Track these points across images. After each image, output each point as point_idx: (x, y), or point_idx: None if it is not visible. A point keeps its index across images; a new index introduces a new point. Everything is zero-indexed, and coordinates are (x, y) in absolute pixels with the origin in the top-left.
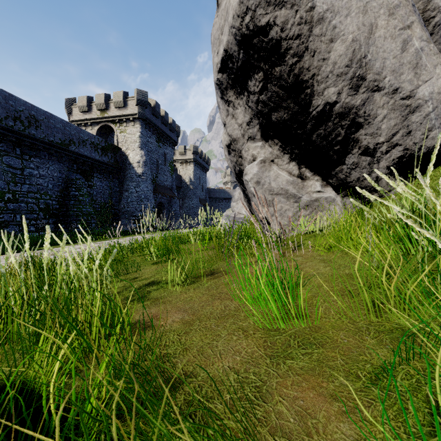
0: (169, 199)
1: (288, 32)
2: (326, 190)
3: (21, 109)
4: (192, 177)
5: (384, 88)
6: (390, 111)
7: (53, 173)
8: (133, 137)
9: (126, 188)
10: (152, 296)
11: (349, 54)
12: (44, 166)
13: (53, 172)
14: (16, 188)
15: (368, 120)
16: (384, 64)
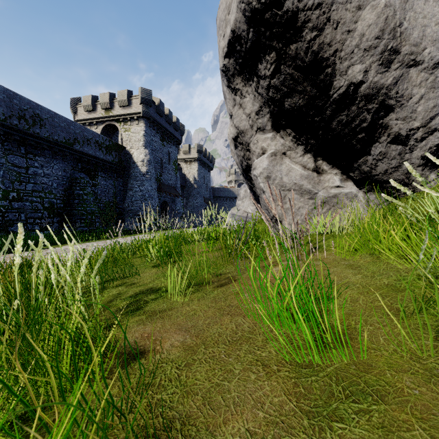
0: (173, 198)
1: (306, 1)
2: (347, 185)
3: (25, 108)
4: (196, 176)
5: (423, 62)
6: (429, 90)
7: (57, 172)
8: (137, 136)
9: (130, 187)
10: (149, 308)
11: (381, 22)
12: (48, 165)
13: (57, 171)
14: (21, 187)
15: (400, 101)
16: (424, 32)
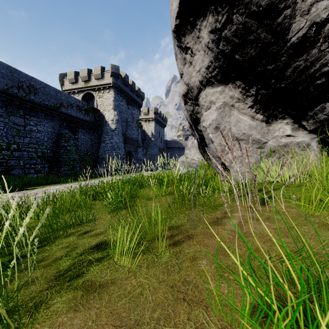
0: (135, 148)
1: None
2: (298, 134)
3: (23, 80)
4: (153, 131)
5: None
6: None
7: (48, 129)
8: (108, 101)
9: (103, 140)
10: (90, 275)
11: None
12: (41, 123)
13: (48, 128)
14: (20, 140)
15: None
16: None
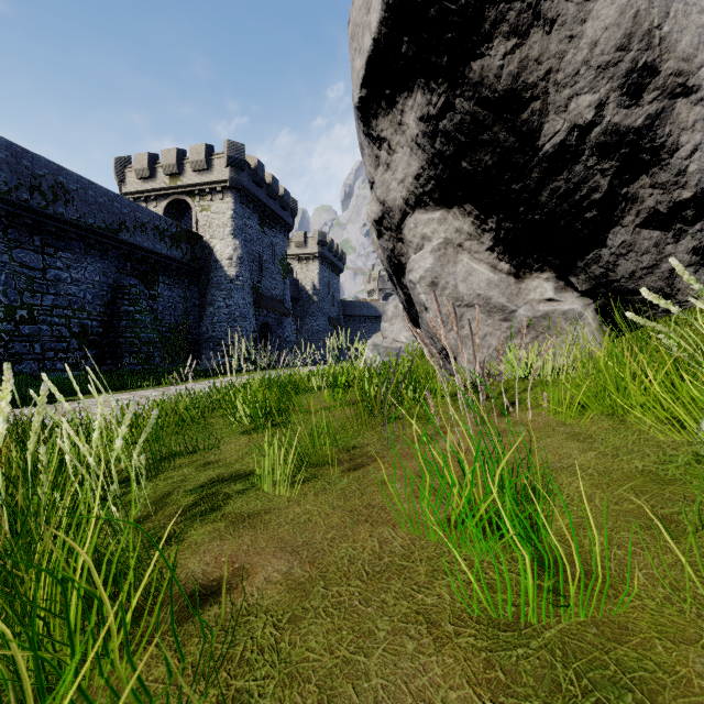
0: (279, 318)
1: None
2: (565, 297)
3: (41, 174)
4: (317, 282)
5: (699, 88)
6: None
7: (93, 277)
8: (221, 218)
9: (210, 300)
10: (232, 508)
11: (626, 21)
12: (79, 265)
13: (93, 275)
14: (34, 300)
15: (659, 156)
16: (702, 38)
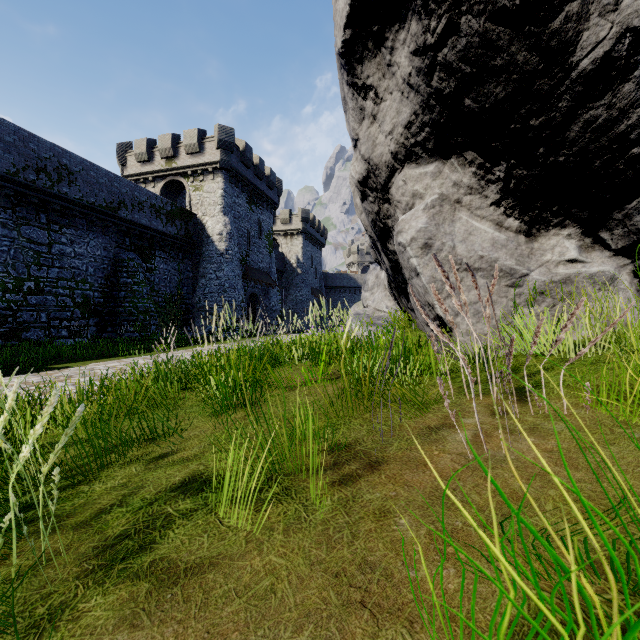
0: (266, 289)
1: None
2: (592, 258)
3: (46, 156)
4: (300, 256)
5: None
6: None
7: (95, 251)
8: (212, 197)
9: (202, 273)
10: (167, 548)
11: None
12: (82, 240)
13: (95, 249)
14: (41, 273)
15: None
16: None
